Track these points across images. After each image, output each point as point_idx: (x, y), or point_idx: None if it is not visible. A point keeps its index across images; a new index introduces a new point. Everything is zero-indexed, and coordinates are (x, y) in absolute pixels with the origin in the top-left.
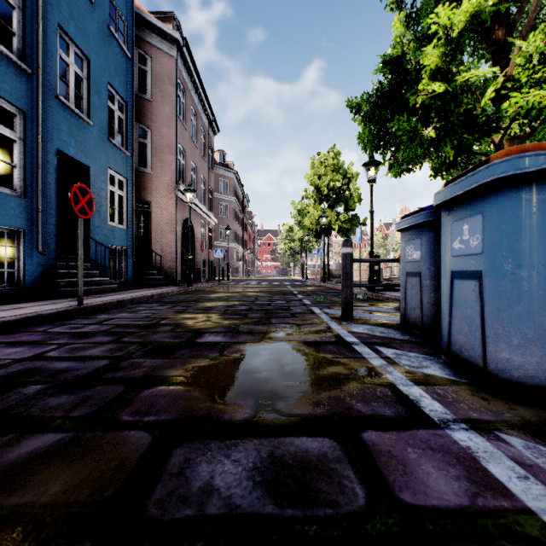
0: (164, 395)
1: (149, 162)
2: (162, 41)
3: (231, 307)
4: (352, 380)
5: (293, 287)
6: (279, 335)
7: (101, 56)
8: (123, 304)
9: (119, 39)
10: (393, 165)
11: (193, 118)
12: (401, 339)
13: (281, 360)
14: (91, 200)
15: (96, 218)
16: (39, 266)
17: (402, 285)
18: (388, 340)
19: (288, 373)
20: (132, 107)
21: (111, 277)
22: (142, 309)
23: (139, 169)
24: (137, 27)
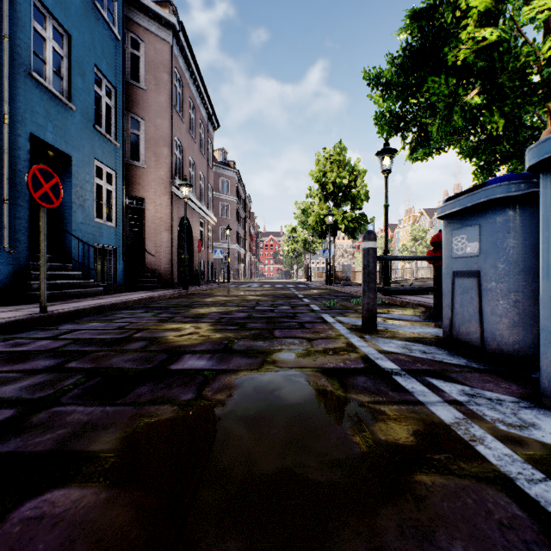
0: (56, 517)
1: (142, 155)
2: (156, 25)
3: (227, 314)
4: (424, 462)
5: (298, 289)
6: (285, 357)
7: (86, 34)
8: (101, 310)
9: (106, 17)
10: (415, 150)
11: (191, 110)
12: (456, 363)
13: (291, 408)
14: (58, 186)
15: (79, 214)
16: (7, 266)
17: (446, 288)
18: (440, 367)
19: (306, 442)
20: (122, 93)
21: (99, 279)
22: (121, 316)
23: (131, 162)
24: (129, 9)
